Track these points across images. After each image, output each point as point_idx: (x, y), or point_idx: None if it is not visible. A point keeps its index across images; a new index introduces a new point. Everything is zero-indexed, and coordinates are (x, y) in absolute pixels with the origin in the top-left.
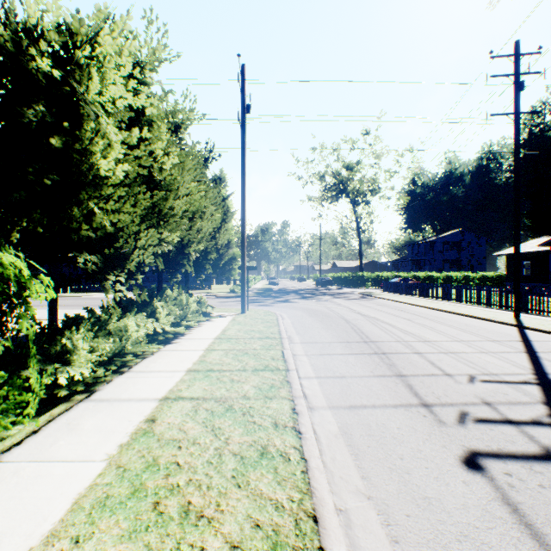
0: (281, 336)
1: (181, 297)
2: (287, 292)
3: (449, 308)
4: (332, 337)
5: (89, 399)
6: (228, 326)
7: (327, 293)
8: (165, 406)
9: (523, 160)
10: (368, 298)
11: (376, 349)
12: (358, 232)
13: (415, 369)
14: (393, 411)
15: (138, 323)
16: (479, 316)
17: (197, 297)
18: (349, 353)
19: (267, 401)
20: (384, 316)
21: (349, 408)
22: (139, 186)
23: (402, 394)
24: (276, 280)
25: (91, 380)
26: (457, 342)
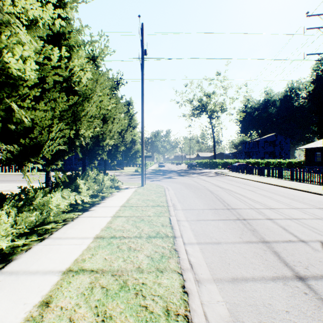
0: (167, 204)
1: (98, 176)
2: (170, 171)
3: (276, 183)
4: (204, 204)
5: (1, 271)
6: (131, 196)
7: (195, 172)
8: (65, 282)
9: (313, 91)
10: (221, 175)
11: (238, 216)
12: (213, 135)
13: (274, 235)
14: (274, 287)
15: (63, 196)
16: (299, 188)
17: (111, 176)
18: (219, 219)
19: (158, 275)
20: (235, 188)
21: (232, 281)
22: (60, 93)
23: (274, 264)
24: (163, 164)
25: (8, 252)
26: (294, 209)
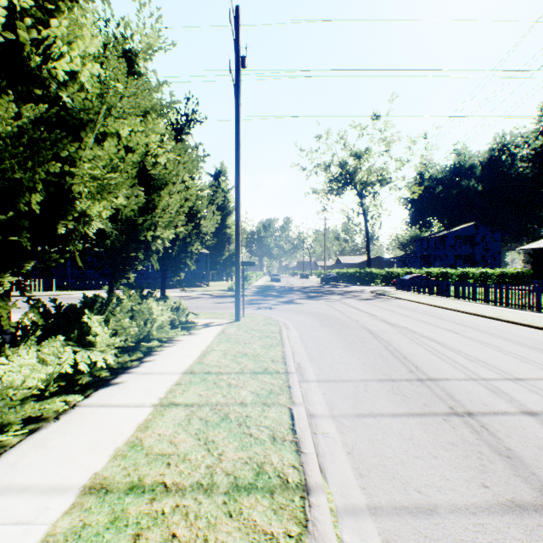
0: (286, 367)
1: (139, 306)
2: (291, 290)
3: (495, 314)
4: (364, 367)
5: None
6: (212, 345)
7: (335, 291)
8: None
9: (542, 148)
10: (383, 298)
11: (450, 402)
12: (366, 225)
13: None
14: None
15: (43, 357)
16: None
17: (174, 302)
18: (408, 412)
19: None
20: (418, 325)
21: None
22: (15, 104)
23: None
24: (279, 276)
25: None
26: None
